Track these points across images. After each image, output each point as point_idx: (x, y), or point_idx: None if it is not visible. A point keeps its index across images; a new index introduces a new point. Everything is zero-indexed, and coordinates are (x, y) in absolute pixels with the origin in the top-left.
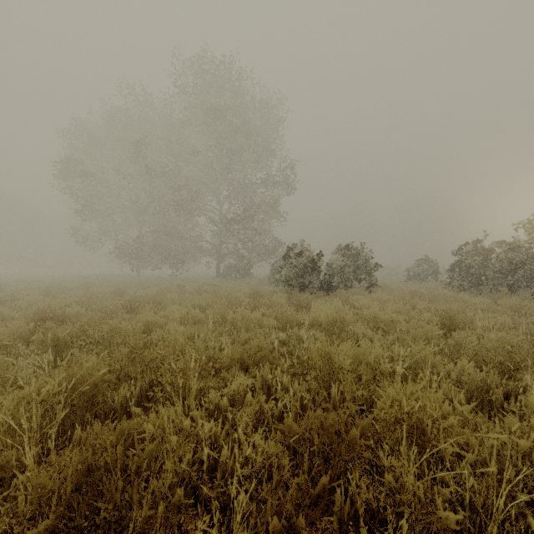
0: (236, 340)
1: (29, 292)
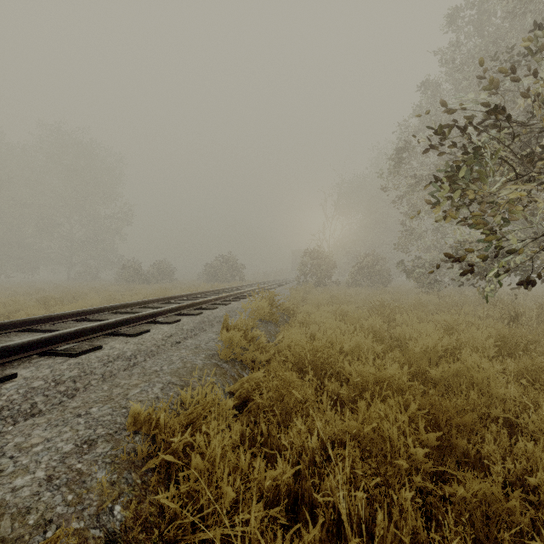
0: None
1: None
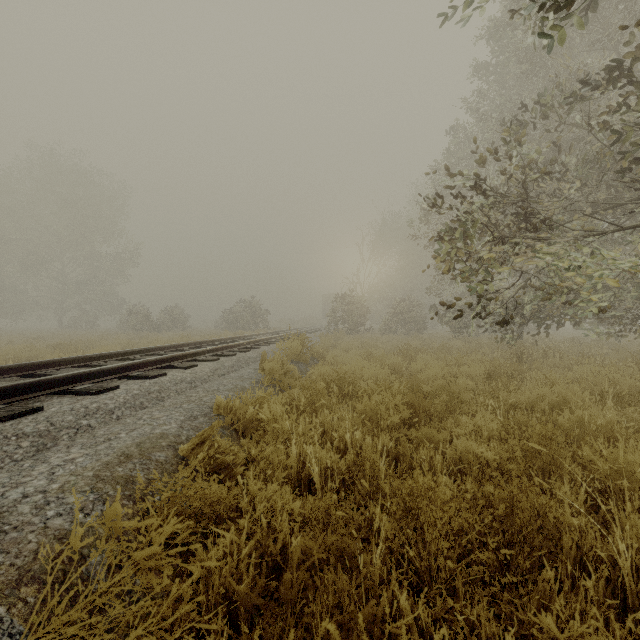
0: None
1: None
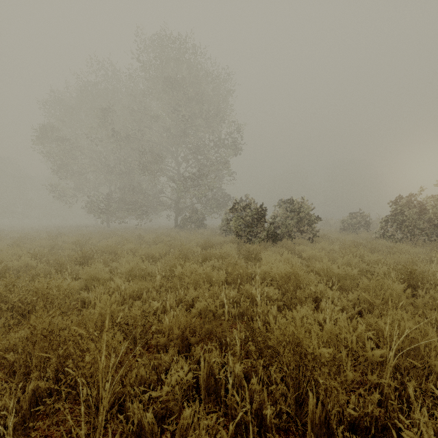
0: (183, 299)
1: (0, 242)
